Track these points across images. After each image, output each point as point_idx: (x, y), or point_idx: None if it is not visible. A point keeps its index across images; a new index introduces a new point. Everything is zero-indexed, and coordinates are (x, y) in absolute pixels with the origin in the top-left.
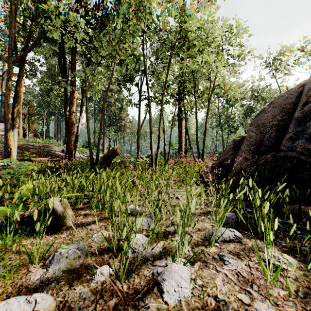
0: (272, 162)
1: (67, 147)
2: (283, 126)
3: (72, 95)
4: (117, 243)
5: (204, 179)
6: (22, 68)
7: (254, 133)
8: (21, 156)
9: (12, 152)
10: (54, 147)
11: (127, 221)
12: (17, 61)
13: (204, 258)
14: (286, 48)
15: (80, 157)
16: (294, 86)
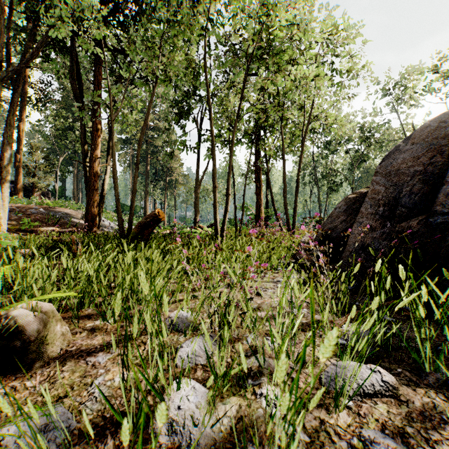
0: (422, 232)
1: (88, 212)
2: (433, 173)
3: (95, 132)
4: (138, 409)
5: (298, 260)
6: (17, 89)
7: (382, 187)
8: (17, 225)
9: (0, 219)
10: (70, 212)
11: (160, 358)
12: (7, 77)
13: (330, 446)
14: (412, 68)
15: (109, 227)
16: (448, 110)
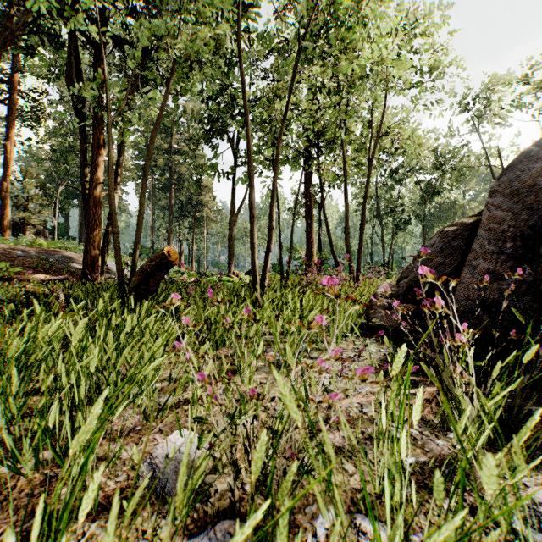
0: None
1: (86, 254)
2: None
3: (97, 149)
4: None
5: (370, 320)
6: None
7: (505, 212)
8: None
9: None
10: (69, 255)
11: None
12: None
13: None
14: (498, 78)
15: None
16: None
